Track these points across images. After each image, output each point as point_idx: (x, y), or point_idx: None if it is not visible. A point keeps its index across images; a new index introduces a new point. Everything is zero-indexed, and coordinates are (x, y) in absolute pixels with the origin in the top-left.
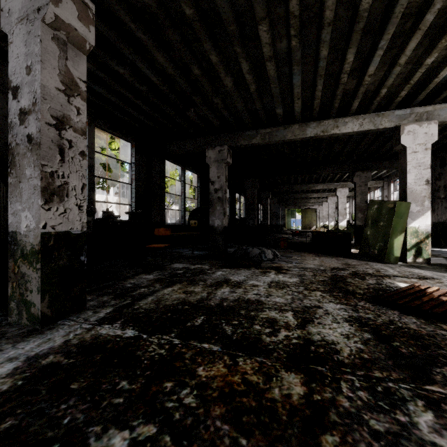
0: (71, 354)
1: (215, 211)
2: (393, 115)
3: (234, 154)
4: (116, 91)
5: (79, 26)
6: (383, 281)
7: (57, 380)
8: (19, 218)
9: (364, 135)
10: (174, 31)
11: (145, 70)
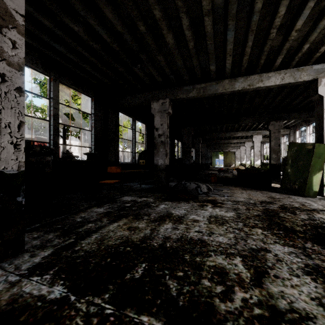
0: None
1: (159, 152)
2: (311, 69)
3: (174, 108)
4: (75, 51)
5: None
6: (314, 216)
7: None
8: None
9: (281, 90)
10: None
11: (97, 28)
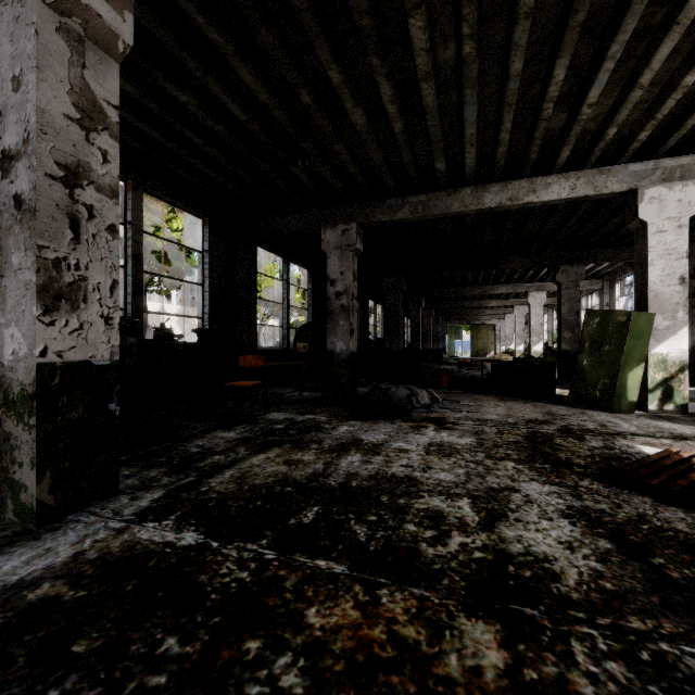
0: (82, 580)
1: (336, 327)
2: (626, 172)
3: (366, 238)
4: (177, 134)
5: (106, 11)
6: (614, 444)
7: (50, 634)
8: (0, 339)
9: (576, 205)
10: (270, 28)
11: (223, 98)
